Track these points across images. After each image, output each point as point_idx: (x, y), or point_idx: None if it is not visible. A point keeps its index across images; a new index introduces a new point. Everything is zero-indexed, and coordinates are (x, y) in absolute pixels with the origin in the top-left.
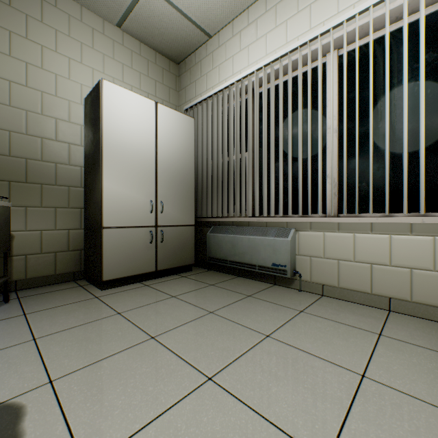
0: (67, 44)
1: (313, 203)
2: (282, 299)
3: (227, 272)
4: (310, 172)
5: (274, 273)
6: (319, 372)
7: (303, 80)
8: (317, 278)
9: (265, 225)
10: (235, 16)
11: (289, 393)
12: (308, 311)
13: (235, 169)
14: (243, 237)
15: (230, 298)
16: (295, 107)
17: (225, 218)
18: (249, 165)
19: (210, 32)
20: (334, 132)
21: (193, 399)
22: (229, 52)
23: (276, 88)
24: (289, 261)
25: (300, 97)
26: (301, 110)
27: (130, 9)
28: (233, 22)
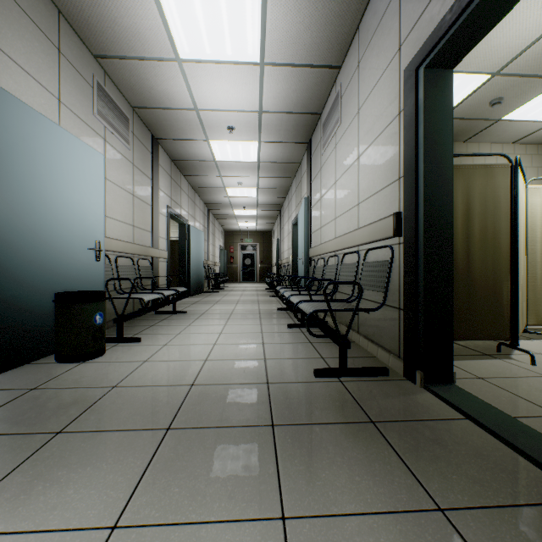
0: None
1: None
2: None
3: None
4: None
5: None
6: None
7: None
8: None
9: None
10: None
11: None
12: None
13: None
14: None
15: None
16: None
17: None
18: None
19: None
20: None
21: None
22: None
23: None
24: None
25: None
26: None
27: (529, 134)
28: None
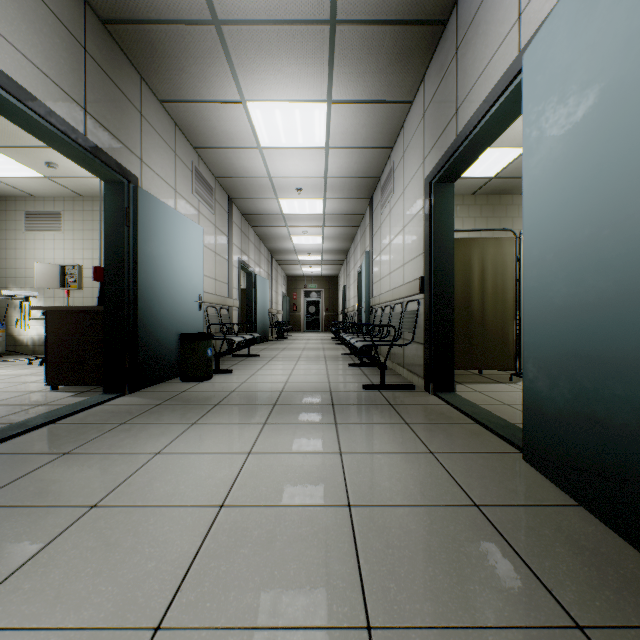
0: None
1: None
2: None
3: None
4: None
5: None
6: None
7: None
8: None
9: None
10: None
11: None
12: None
13: None
14: None
15: None
16: None
17: None
18: None
19: None
20: None
21: None
22: None
23: None
24: None
25: None
26: None
27: None
28: None
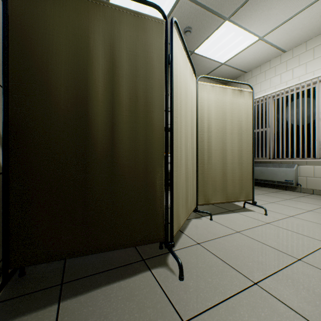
0: None
1: (307, 152)
2: (291, 193)
3: (257, 185)
4: (306, 139)
5: (286, 184)
6: (309, 204)
7: (302, 94)
8: (309, 186)
9: (280, 163)
10: (262, 64)
11: (298, 205)
12: (305, 197)
13: (262, 137)
14: (268, 168)
15: (265, 192)
16: (297, 106)
17: (256, 159)
18: (270, 135)
19: (246, 71)
20: (319, 120)
21: (269, 204)
22: (258, 80)
23: (286, 97)
24: (294, 178)
25: (300, 105)
26: (301, 111)
27: (211, 71)
28: (260, 66)
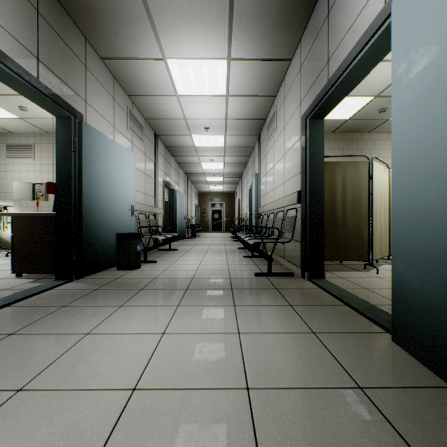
0: (382, 152)
1: None
2: None
3: None
4: None
5: None
6: None
7: None
8: None
9: None
10: None
11: None
12: None
13: None
14: None
15: None
16: None
17: None
18: None
19: None
20: None
21: None
22: None
23: None
24: None
25: None
26: None
27: None
28: None
